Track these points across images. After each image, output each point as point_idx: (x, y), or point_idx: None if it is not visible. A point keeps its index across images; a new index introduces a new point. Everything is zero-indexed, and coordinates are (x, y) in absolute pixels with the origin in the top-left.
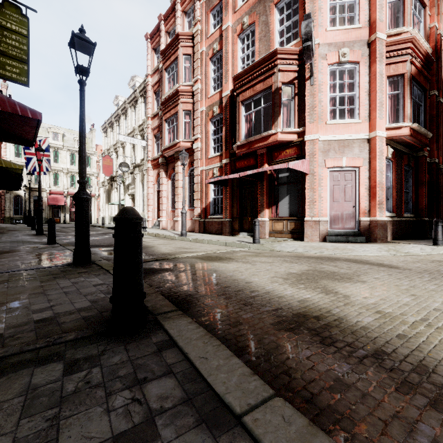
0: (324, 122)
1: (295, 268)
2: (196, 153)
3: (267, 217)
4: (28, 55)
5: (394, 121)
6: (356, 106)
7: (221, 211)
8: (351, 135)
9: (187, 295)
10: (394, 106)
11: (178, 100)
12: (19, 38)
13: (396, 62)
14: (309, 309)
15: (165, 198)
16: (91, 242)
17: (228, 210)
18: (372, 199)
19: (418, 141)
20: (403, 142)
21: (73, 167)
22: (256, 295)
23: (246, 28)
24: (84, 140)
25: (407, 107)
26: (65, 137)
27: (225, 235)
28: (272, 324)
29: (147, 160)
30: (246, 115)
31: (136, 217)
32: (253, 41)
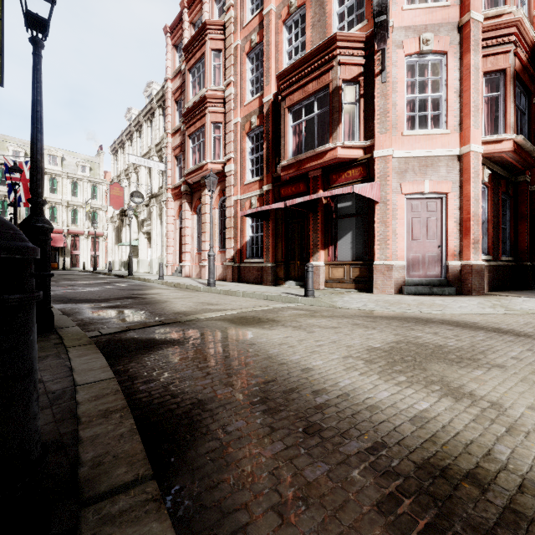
0: (399, 133)
1: (377, 339)
2: (228, 178)
3: (322, 260)
4: (2, 43)
5: (491, 133)
6: (442, 111)
7: (261, 253)
8: (436, 150)
9: (195, 402)
10: (492, 113)
11: (205, 108)
12: None
13: (496, 53)
14: (444, 445)
15: (189, 237)
16: (81, 295)
17: (270, 252)
18: (464, 237)
19: (522, 160)
20: (502, 161)
21: (74, 199)
22: (325, 402)
23: (294, 12)
24: (39, 135)
25: (510, 114)
26: (65, 161)
27: (267, 285)
28: (379, 507)
29: (166, 188)
30: (294, 126)
31: None
32: (303, 30)
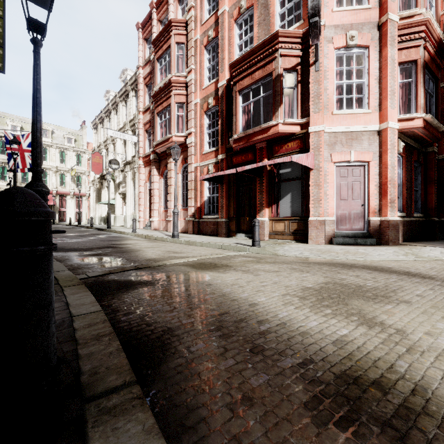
0: (330, 112)
1: (310, 280)
2: (189, 148)
3: (267, 216)
4: (4, 37)
5: (405, 112)
6: (364, 94)
7: (216, 211)
8: (359, 126)
9: (166, 329)
10: (406, 96)
11: (170, 91)
12: None
13: (409, 47)
14: (357, 361)
15: (157, 197)
16: (69, 245)
17: (224, 210)
18: (382, 197)
19: (430, 134)
20: (414, 135)
21: (62, 166)
22: (267, 329)
23: (244, 12)
24: (38, 117)
25: (420, 96)
26: (54, 134)
27: (221, 237)
28: (306, 405)
29: (138, 156)
30: (244, 106)
31: (25, 210)
32: (251, 27)
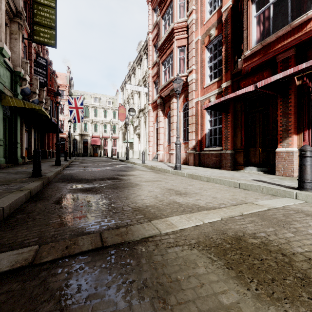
0: None
1: None
2: (190, 85)
3: (295, 146)
4: (55, 22)
5: None
6: None
7: (216, 143)
8: None
9: None
10: None
11: (173, 38)
12: (49, 10)
13: None
14: None
15: (162, 134)
16: (83, 174)
17: (228, 141)
18: None
19: None
20: None
21: (105, 119)
22: None
23: None
24: None
25: None
26: (101, 100)
27: (226, 169)
28: None
29: (148, 103)
30: (258, 16)
31: None
32: None
